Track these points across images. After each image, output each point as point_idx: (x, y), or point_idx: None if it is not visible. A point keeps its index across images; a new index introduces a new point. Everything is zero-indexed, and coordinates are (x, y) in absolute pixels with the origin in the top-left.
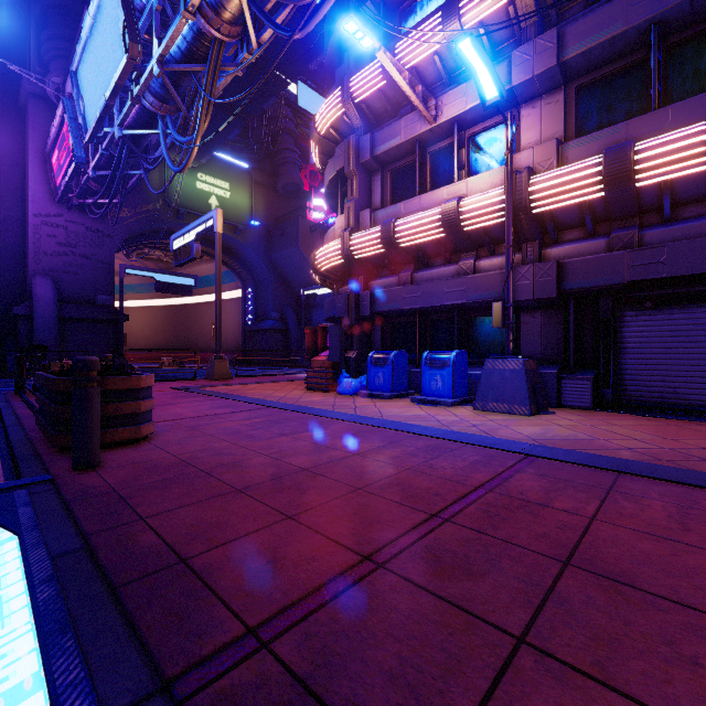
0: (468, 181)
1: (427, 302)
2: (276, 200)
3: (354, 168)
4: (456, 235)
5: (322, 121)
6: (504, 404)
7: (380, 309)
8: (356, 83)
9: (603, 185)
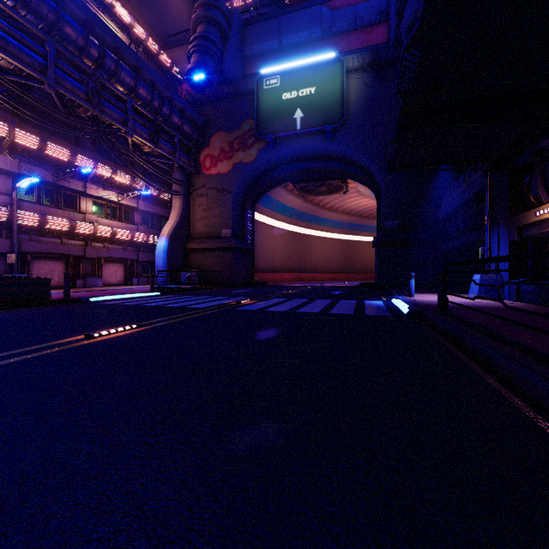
0: None
1: None
2: None
3: None
4: None
5: None
6: None
7: None
8: None
9: (40, 224)
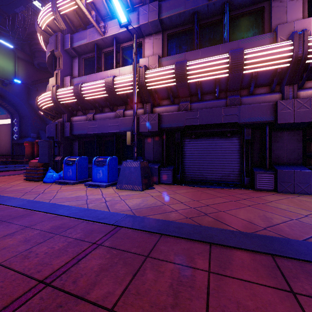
0: (120, 69)
1: (100, 130)
2: (34, 70)
3: (60, 51)
4: (113, 96)
5: (41, 20)
6: (130, 185)
7: (75, 133)
8: (60, 2)
9: (175, 79)
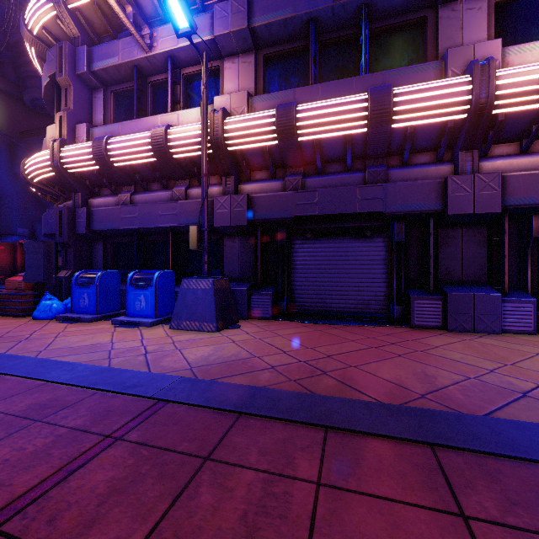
0: (179, 113)
1: (143, 223)
2: (23, 112)
3: (67, 76)
4: (166, 161)
5: (32, 18)
6: (196, 322)
7: (97, 227)
8: None
9: (277, 134)
